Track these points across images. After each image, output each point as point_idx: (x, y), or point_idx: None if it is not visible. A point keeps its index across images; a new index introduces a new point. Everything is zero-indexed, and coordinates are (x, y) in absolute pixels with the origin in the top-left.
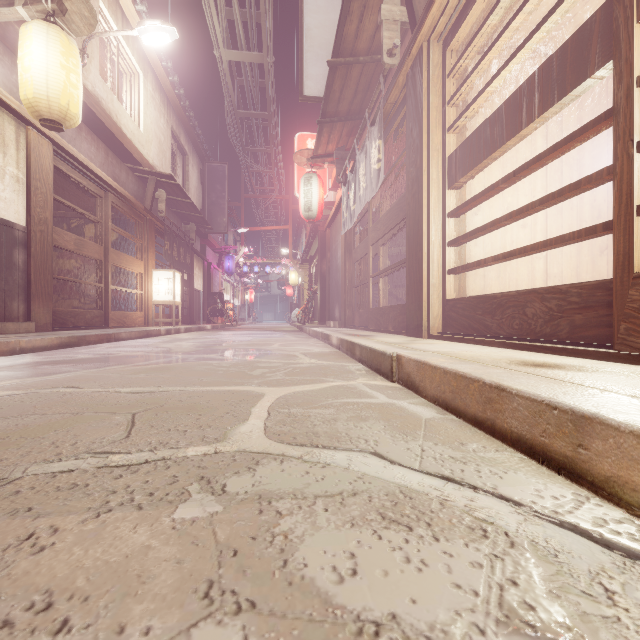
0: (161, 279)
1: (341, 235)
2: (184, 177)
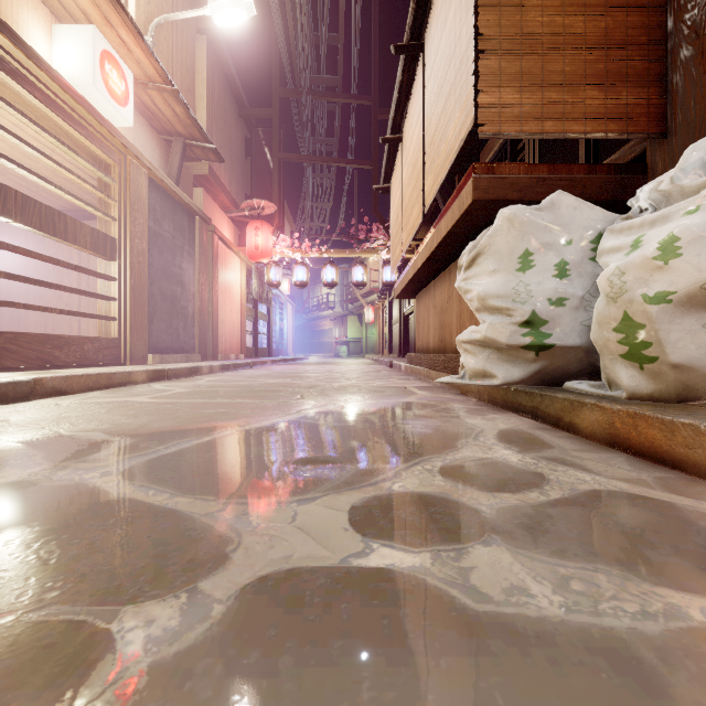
0: None
1: None
2: None
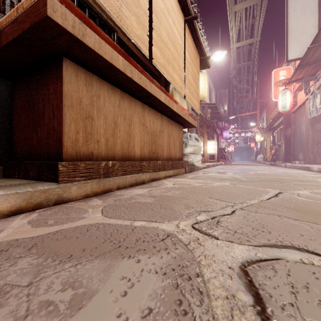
0: (210, 144)
1: (305, 118)
2: (210, 100)
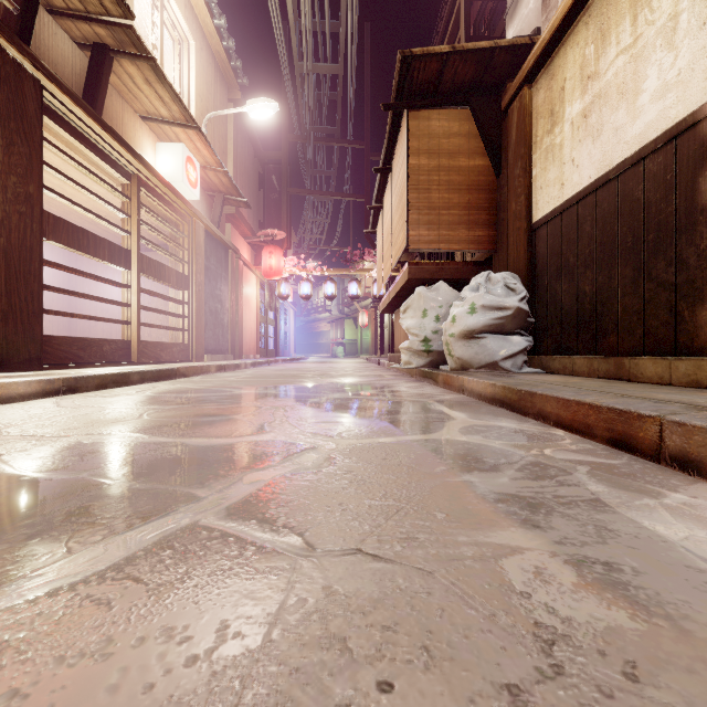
0: None
1: None
2: None
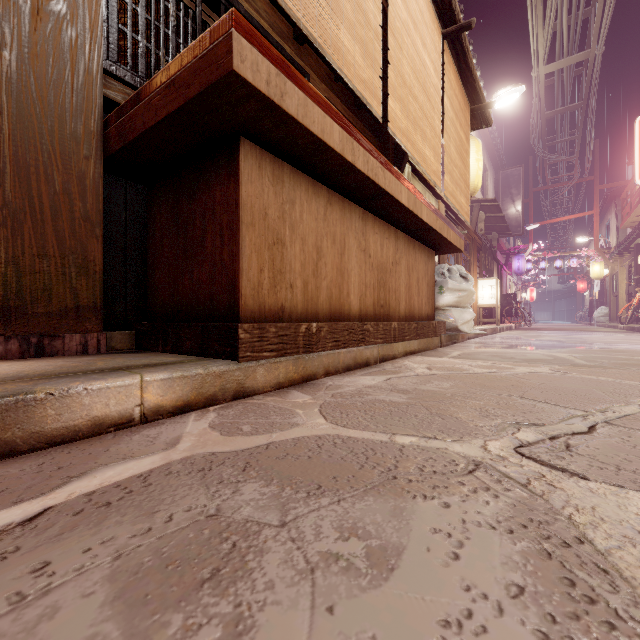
0: (485, 286)
1: None
2: (484, 192)
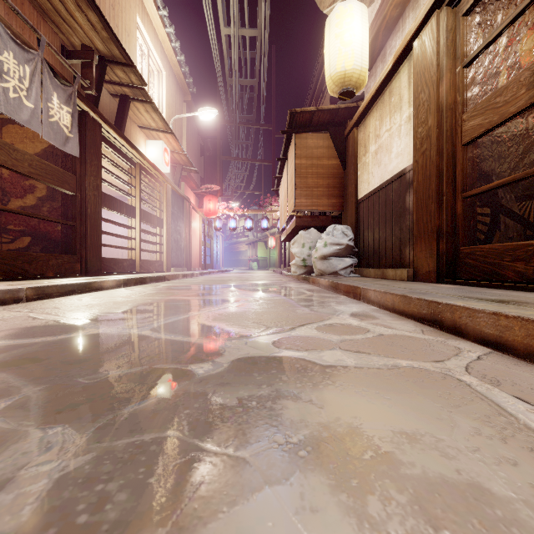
0: None
1: None
2: None
